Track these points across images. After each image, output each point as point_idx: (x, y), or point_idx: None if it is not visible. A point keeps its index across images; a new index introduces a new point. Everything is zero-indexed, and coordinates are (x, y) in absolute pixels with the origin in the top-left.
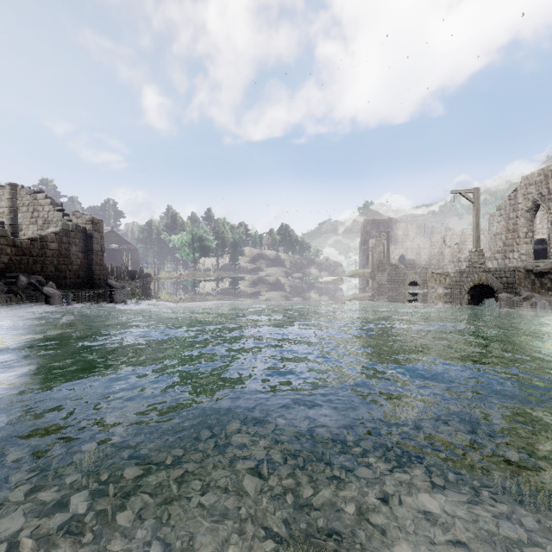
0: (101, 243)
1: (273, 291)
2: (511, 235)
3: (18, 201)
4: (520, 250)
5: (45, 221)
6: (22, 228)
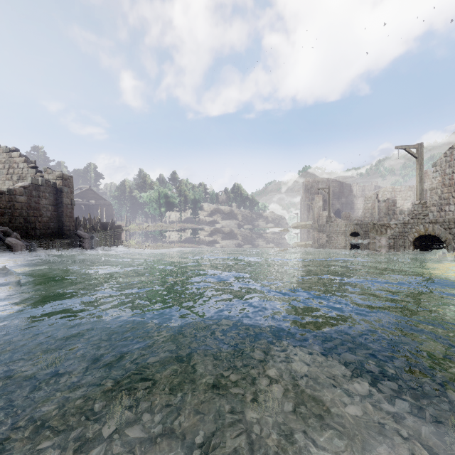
0: (71, 197)
1: (228, 241)
2: (447, 190)
3: None
4: None
5: (19, 177)
6: None
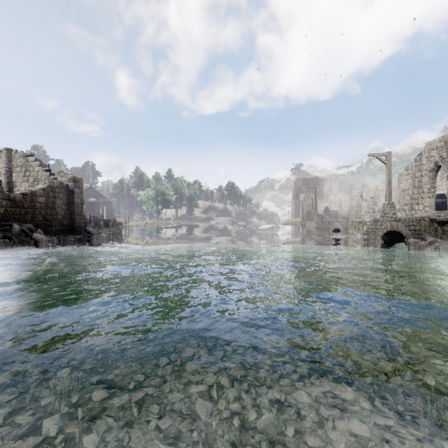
0: (81, 197)
1: (222, 237)
2: (417, 191)
3: (13, 163)
4: (424, 203)
5: (35, 179)
6: (16, 185)
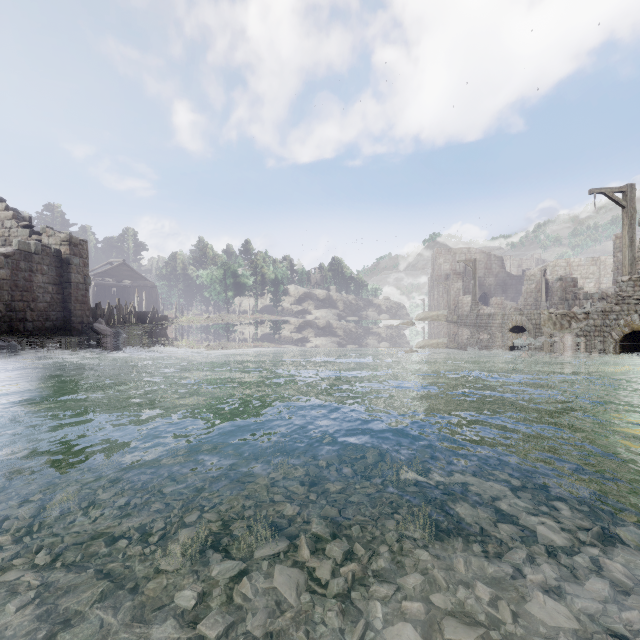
0: (84, 273)
1: (323, 339)
2: None
3: None
4: None
5: (5, 241)
6: None
